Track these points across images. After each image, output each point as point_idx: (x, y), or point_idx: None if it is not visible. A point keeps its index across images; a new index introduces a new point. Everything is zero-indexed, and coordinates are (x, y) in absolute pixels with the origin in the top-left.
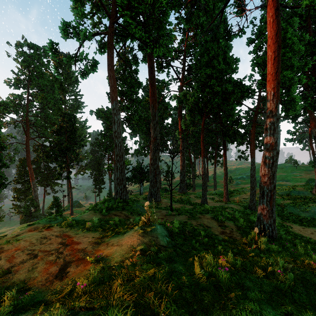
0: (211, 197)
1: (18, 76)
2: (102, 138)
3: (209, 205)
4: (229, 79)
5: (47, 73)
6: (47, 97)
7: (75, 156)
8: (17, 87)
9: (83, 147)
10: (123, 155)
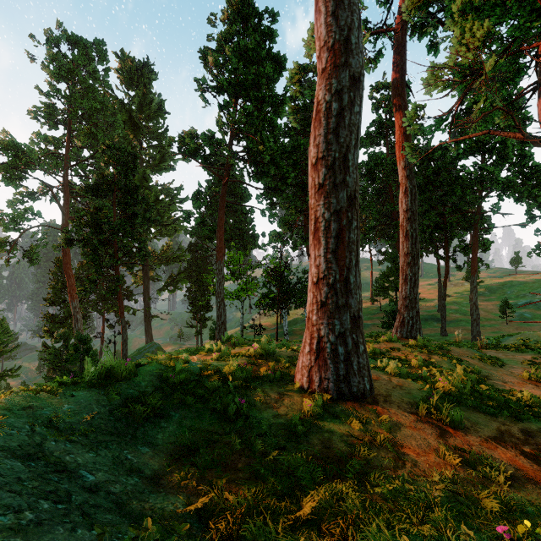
0: (528, 361)
1: (49, 98)
2: (193, 202)
3: None
4: None
5: (106, 95)
6: (96, 133)
7: (138, 246)
8: (52, 123)
9: (151, 224)
10: None
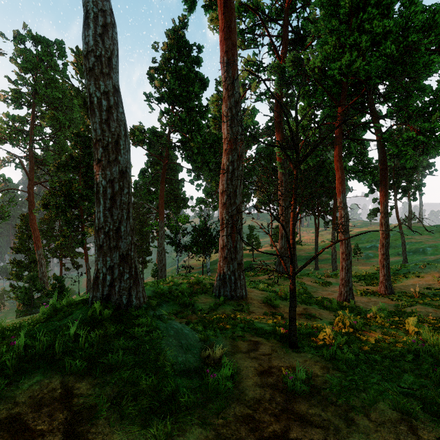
0: None
1: (17, 85)
2: (141, 176)
3: (358, 304)
4: (409, 5)
5: (64, 83)
6: (59, 117)
7: None
8: (18, 104)
9: None
10: (121, 144)
